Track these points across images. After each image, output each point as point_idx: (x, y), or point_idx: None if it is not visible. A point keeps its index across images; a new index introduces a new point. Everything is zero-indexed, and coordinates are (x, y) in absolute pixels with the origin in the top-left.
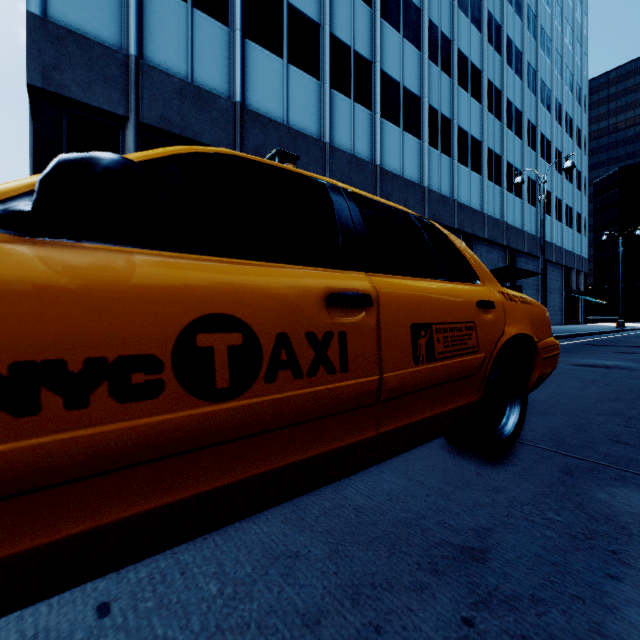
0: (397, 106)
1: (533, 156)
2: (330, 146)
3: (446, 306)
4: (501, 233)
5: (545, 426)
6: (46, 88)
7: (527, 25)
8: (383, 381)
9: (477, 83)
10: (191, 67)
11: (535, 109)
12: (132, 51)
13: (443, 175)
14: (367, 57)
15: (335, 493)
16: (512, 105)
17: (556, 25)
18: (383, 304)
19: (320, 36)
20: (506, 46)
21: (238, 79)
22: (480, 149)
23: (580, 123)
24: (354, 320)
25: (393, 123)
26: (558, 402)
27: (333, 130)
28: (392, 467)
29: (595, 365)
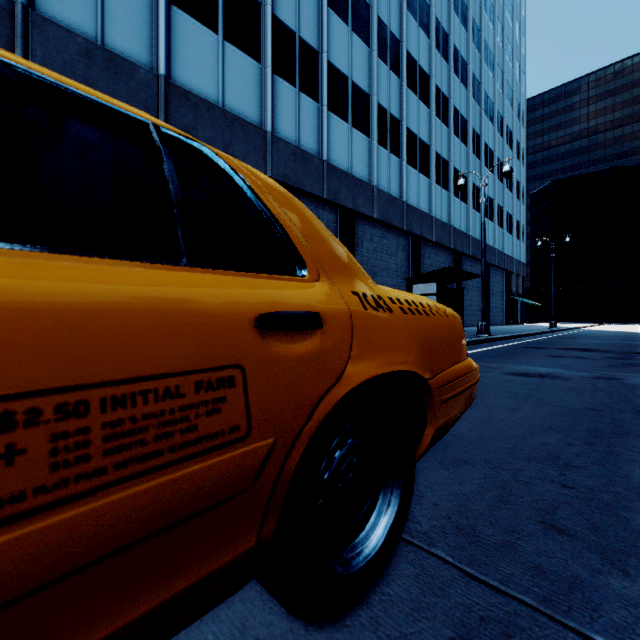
0: (345, 101)
1: (478, 164)
2: (272, 135)
3: (100, 333)
4: (448, 236)
5: (455, 492)
6: None
7: (472, 37)
8: None
9: (425, 87)
10: (101, 27)
11: (479, 119)
12: None
13: (392, 175)
14: (313, 46)
15: None
16: (458, 113)
17: (498, 42)
18: None
19: (261, 16)
20: (453, 55)
21: (162, 49)
22: (428, 153)
23: (519, 136)
24: None
25: (341, 118)
26: (482, 437)
27: (276, 118)
28: None
29: (529, 373)
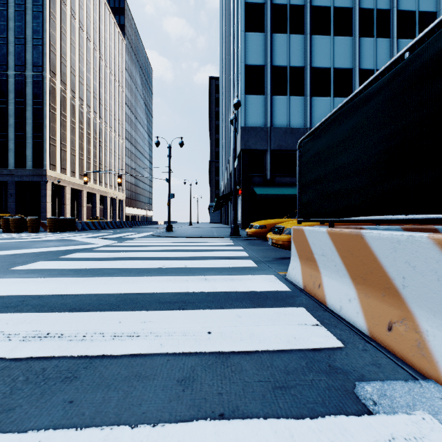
0: None
1: None
2: None
3: None
4: None
5: None
6: (245, 148)
7: None
8: None
9: None
10: (289, 121)
11: None
12: (269, 125)
13: None
14: None
15: None
16: None
17: None
18: None
19: (352, 74)
20: None
21: (308, 117)
22: None
23: None
24: None
25: None
26: None
27: None
28: None
29: None
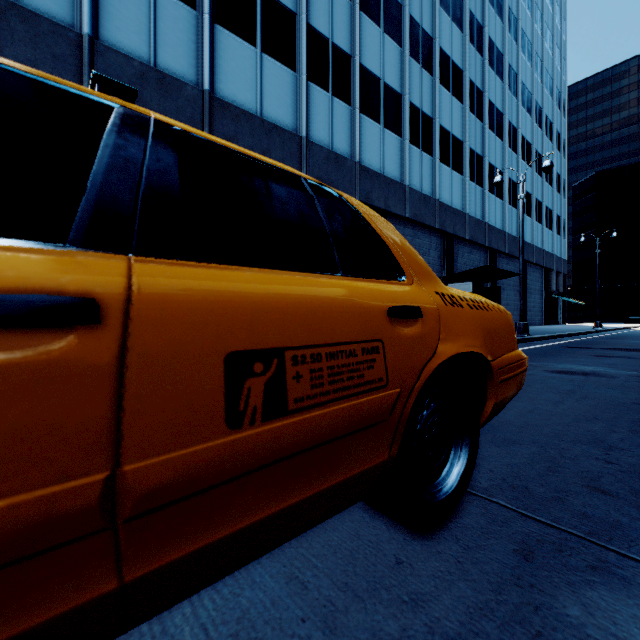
0: (377, 102)
1: (514, 158)
2: (307, 140)
3: (323, 316)
4: (483, 234)
5: (507, 463)
6: None
7: (508, 27)
8: (121, 481)
9: (459, 83)
10: (154, 50)
11: (516, 111)
12: (85, 29)
13: (424, 174)
14: (346, 50)
15: (154, 619)
16: (493, 106)
17: (536, 29)
18: (145, 317)
19: (296, 26)
20: (488, 47)
21: (206, 66)
22: (462, 149)
23: (559, 127)
24: (32, 356)
25: (373, 119)
26: (528, 423)
27: (310, 124)
28: (277, 550)
29: (572, 371)
